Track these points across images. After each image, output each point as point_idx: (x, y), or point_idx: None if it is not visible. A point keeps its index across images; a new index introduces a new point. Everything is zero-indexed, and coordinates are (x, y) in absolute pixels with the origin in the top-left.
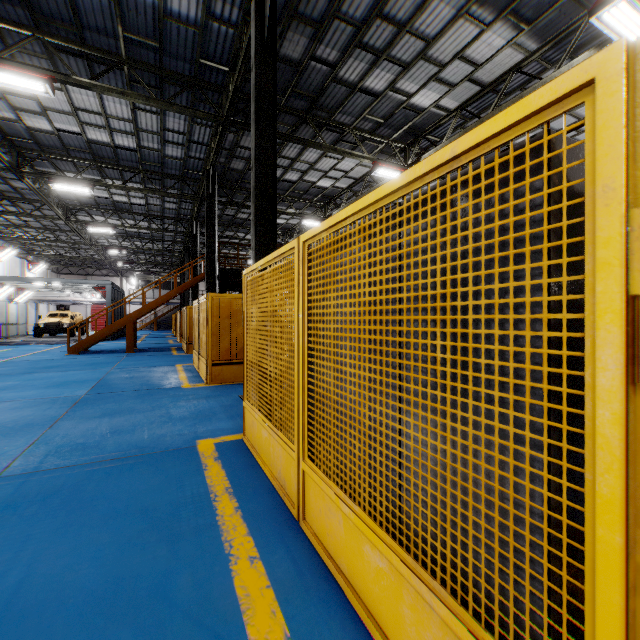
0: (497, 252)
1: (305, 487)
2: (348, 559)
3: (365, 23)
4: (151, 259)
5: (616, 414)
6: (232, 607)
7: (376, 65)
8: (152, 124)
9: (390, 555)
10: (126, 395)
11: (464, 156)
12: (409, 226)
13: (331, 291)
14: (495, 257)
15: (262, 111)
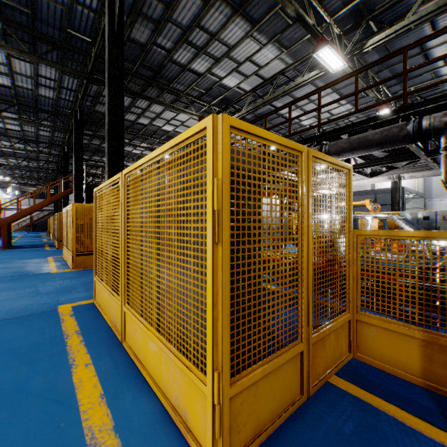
0: (189, 190)
1: (125, 321)
2: (143, 353)
3: (189, 28)
4: (27, 174)
5: (211, 254)
6: (69, 388)
7: (198, 56)
8: (26, 70)
9: (157, 341)
10: (0, 280)
11: (180, 144)
12: (164, 173)
13: (137, 204)
14: (188, 192)
15: (113, 78)
